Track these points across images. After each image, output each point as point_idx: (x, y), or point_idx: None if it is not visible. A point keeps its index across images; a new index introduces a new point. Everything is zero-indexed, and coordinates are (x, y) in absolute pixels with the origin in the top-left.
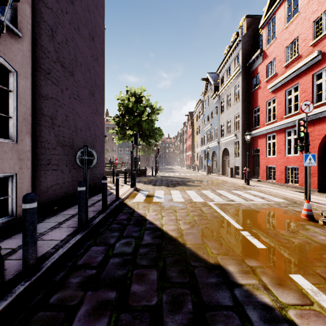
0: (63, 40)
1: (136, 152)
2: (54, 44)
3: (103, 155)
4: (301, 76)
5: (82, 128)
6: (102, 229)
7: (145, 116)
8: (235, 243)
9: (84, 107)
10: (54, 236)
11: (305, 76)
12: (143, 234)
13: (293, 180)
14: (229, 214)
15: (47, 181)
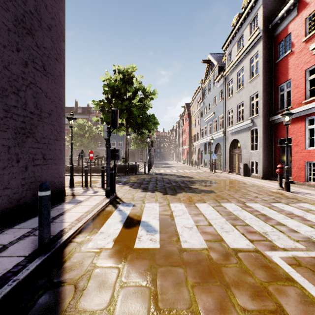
0: None
1: (126, 144)
2: None
3: (62, 144)
4: None
5: None
6: None
7: (136, 102)
8: None
9: None
10: None
11: None
12: None
13: None
14: None
15: None
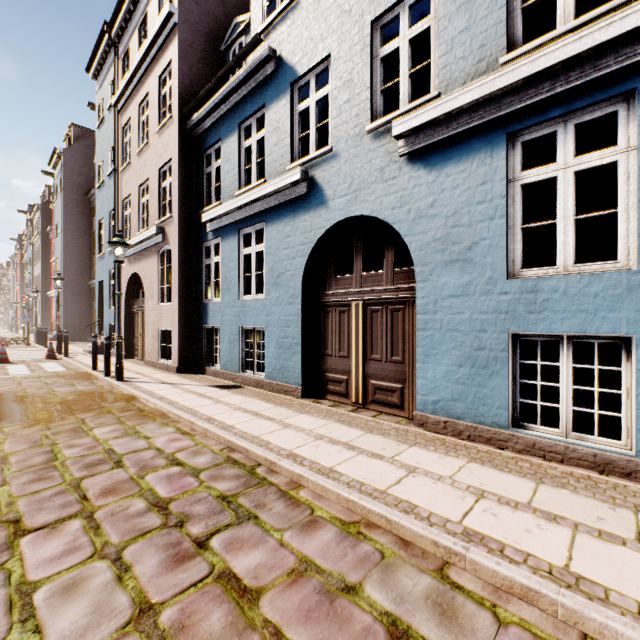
0: None
1: None
2: None
3: None
4: None
5: None
6: None
7: None
8: None
9: None
10: None
11: None
12: None
13: None
14: None
15: None
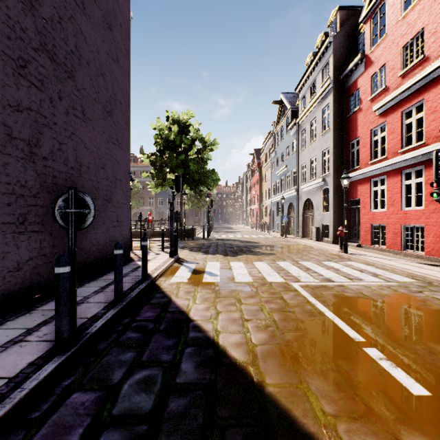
0: (53, 17)
1: (181, 204)
2: (35, 19)
3: (128, 208)
4: (428, 88)
5: (90, 164)
6: (104, 344)
7: (193, 153)
8: (363, 380)
9: (94, 132)
10: (1, 367)
11: (436, 87)
12: (181, 355)
13: (414, 245)
14: (332, 308)
15: (19, 251)
